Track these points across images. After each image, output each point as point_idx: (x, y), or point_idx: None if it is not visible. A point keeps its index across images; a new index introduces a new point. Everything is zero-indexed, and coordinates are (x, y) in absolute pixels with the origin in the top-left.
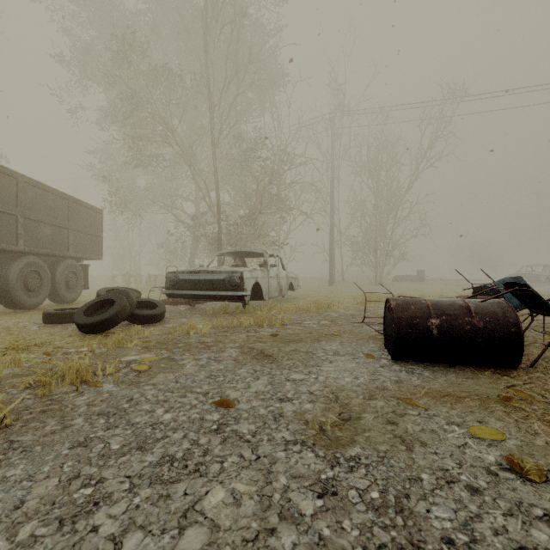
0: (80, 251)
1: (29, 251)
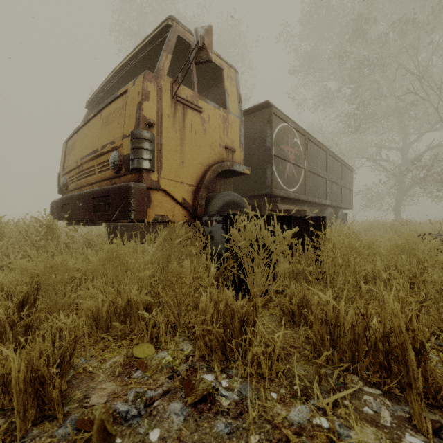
0: (344, 202)
1: (330, 204)
